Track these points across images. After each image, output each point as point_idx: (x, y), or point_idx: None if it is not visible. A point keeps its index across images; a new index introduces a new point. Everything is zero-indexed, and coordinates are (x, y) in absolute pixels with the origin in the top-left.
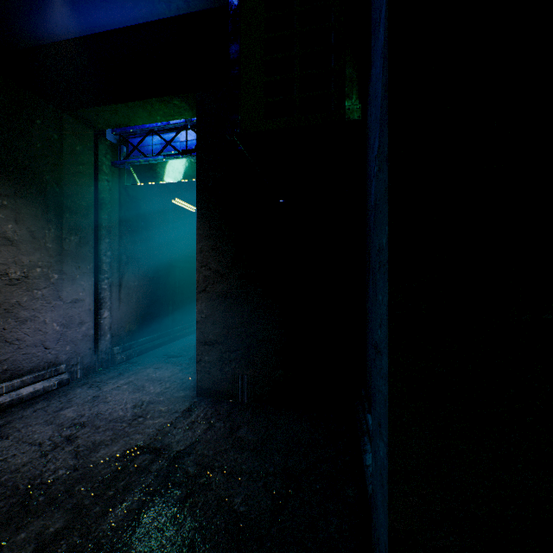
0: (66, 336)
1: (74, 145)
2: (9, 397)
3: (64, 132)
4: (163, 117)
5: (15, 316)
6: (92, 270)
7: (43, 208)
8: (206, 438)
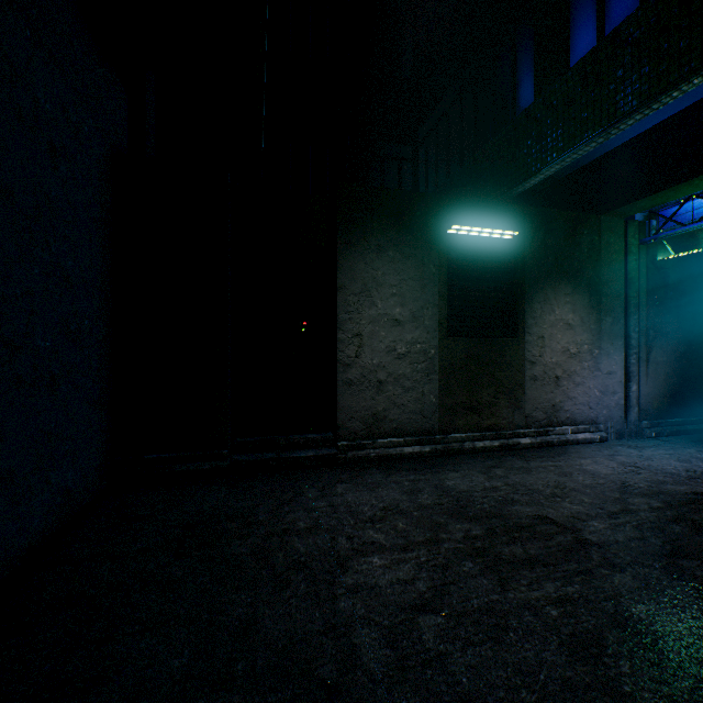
0: (602, 402)
1: (608, 239)
2: (571, 437)
3: (600, 232)
4: None
5: (572, 380)
6: (621, 345)
7: (587, 298)
8: None
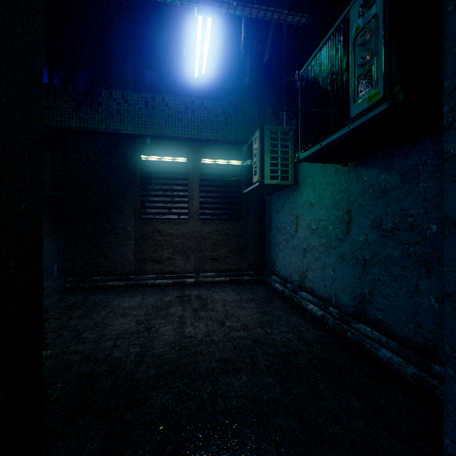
0: None
1: None
2: None
3: None
4: None
5: None
6: None
7: None
8: None
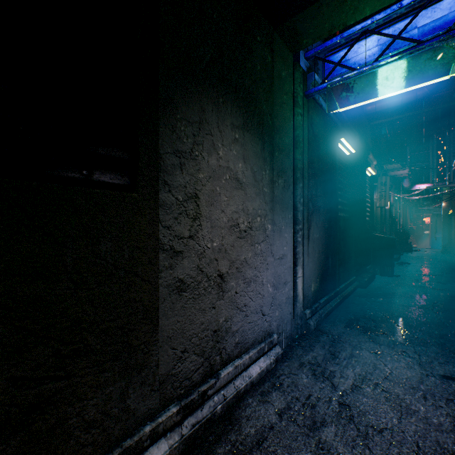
0: (275, 299)
1: (280, 70)
2: (243, 381)
3: (274, 54)
4: None
5: (243, 276)
6: (290, 219)
7: (260, 144)
8: None
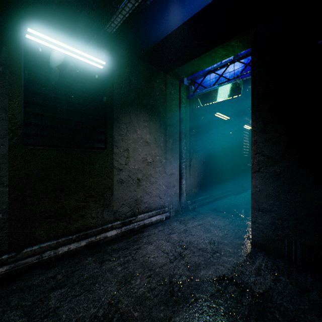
0: (167, 192)
1: (170, 90)
2: (148, 221)
3: (166, 84)
4: (220, 58)
5: (149, 181)
6: (177, 157)
7: (159, 126)
8: (278, 289)
